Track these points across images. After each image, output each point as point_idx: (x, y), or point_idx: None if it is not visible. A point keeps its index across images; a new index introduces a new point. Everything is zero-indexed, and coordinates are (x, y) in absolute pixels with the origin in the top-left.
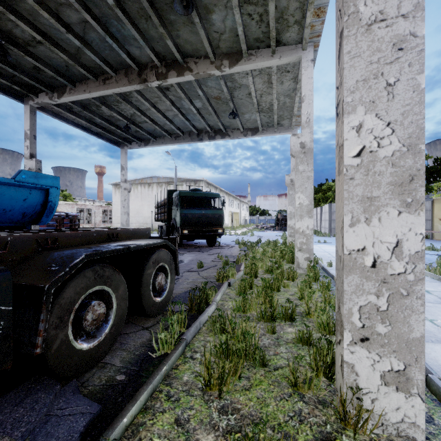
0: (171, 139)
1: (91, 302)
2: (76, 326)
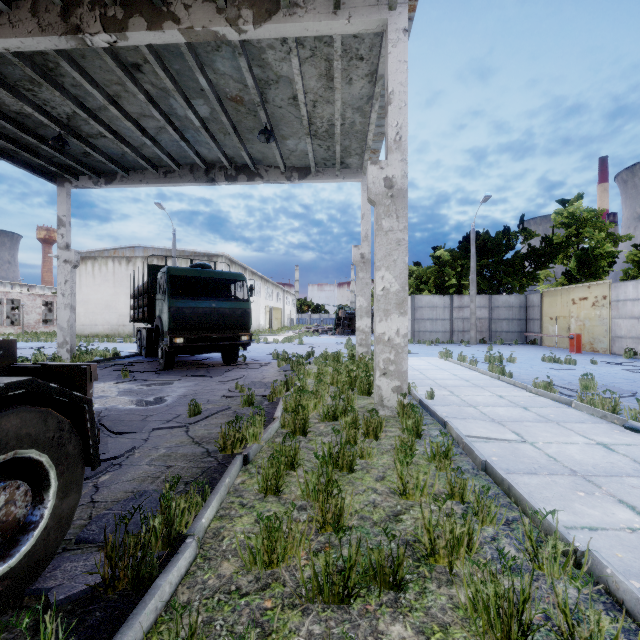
0: (158, 175)
1: None
2: None
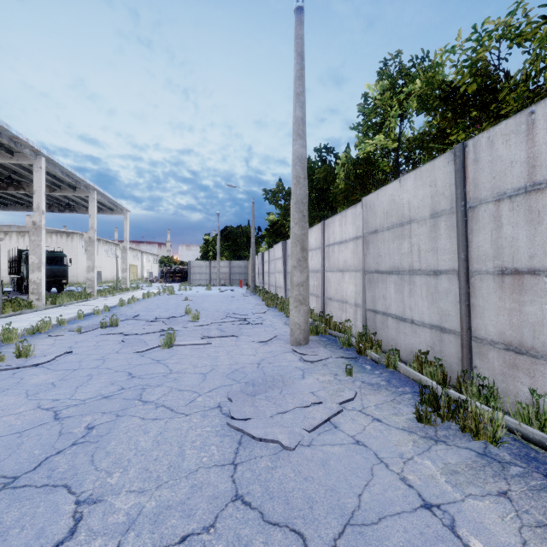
0: (23, 207)
1: None
2: None
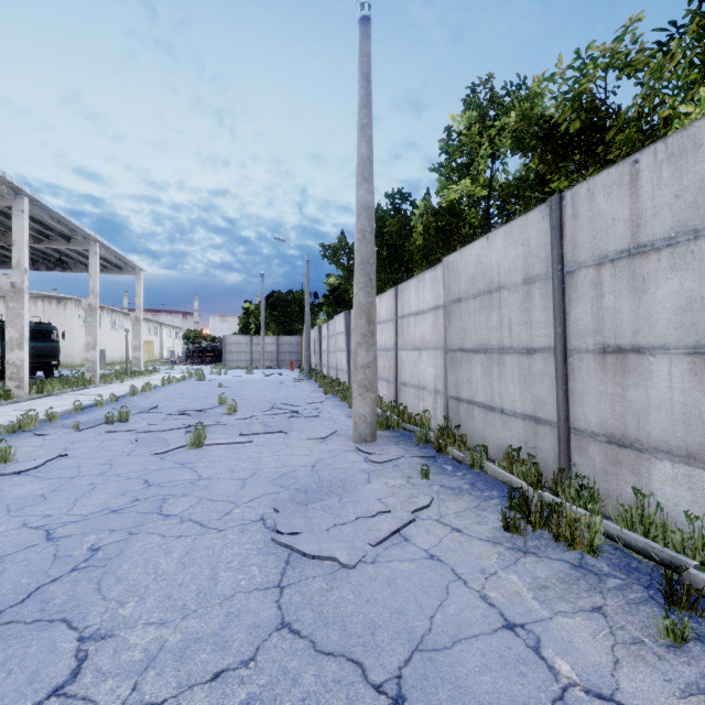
0: None
1: None
2: None
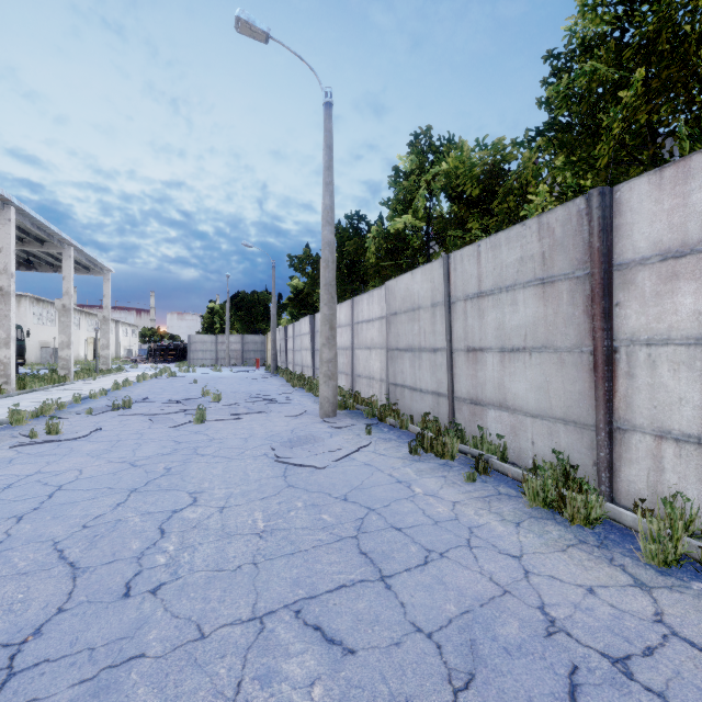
0: None
1: None
2: None
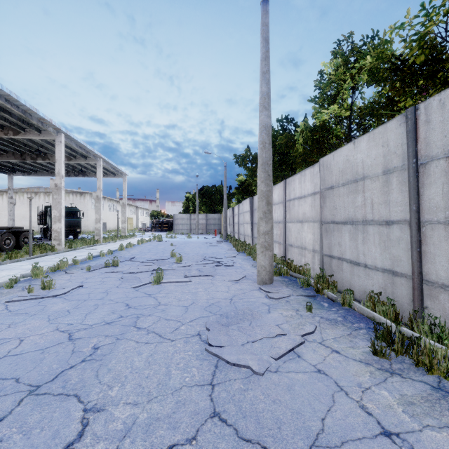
0: (48, 173)
1: (7, 239)
2: (4, 243)
